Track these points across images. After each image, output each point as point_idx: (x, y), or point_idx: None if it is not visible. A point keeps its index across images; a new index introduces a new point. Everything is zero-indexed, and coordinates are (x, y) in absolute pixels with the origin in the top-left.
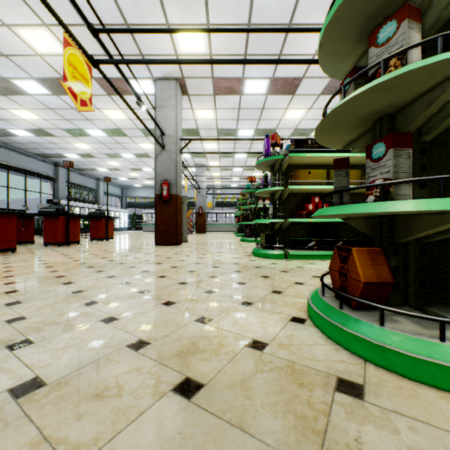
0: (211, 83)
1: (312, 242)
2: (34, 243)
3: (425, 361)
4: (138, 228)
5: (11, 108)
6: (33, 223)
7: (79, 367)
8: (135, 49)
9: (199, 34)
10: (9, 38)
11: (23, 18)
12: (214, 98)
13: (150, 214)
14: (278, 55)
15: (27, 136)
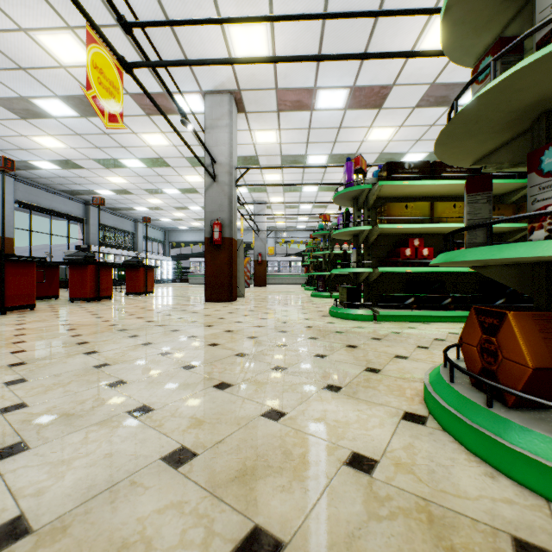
0: (275, 96)
1: (410, 299)
2: (58, 298)
3: None
4: (183, 280)
5: (33, 135)
6: (57, 274)
7: (88, 497)
8: (179, 55)
9: (260, 31)
10: (27, 46)
11: (43, 20)
12: (278, 115)
13: (198, 263)
14: None
15: (52, 169)
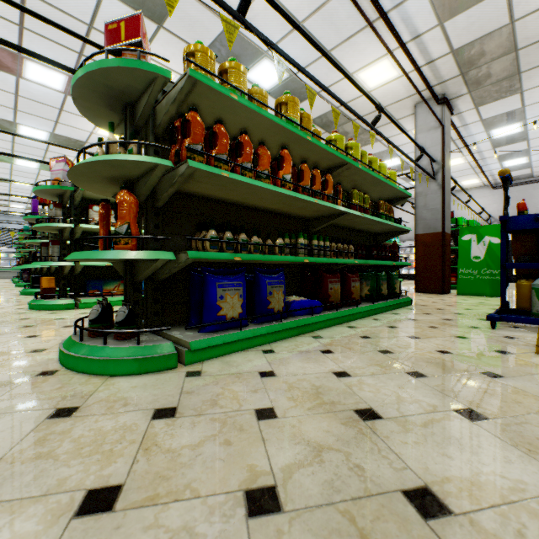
0: None
1: None
2: None
3: (51, 304)
4: None
5: None
6: None
7: None
8: None
9: None
10: None
11: None
12: None
13: None
14: (55, 121)
15: None
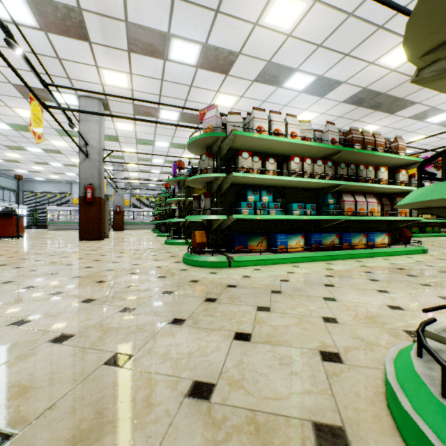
0: (132, 107)
1: None
2: None
3: (206, 261)
4: (39, 227)
5: None
6: None
7: (90, 274)
8: (63, 73)
9: (123, 76)
10: None
11: None
12: (134, 116)
13: (56, 211)
14: (184, 100)
15: None
